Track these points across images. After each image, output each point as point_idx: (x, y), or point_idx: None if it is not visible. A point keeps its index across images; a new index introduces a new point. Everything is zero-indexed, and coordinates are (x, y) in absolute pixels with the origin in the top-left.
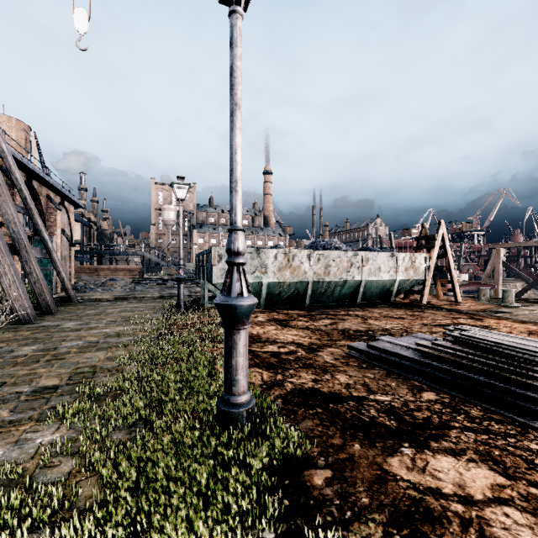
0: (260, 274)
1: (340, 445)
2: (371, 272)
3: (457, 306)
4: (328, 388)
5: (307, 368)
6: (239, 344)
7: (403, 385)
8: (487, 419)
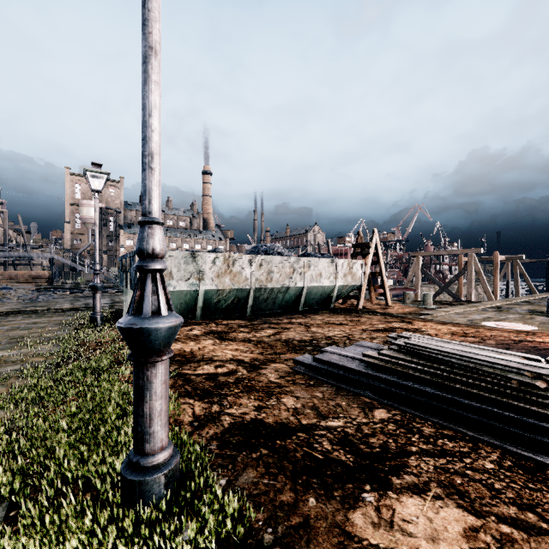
0: (195, 281)
1: (292, 504)
2: (313, 278)
3: (388, 309)
4: (273, 418)
5: (249, 392)
6: (154, 382)
7: (354, 403)
8: (440, 437)
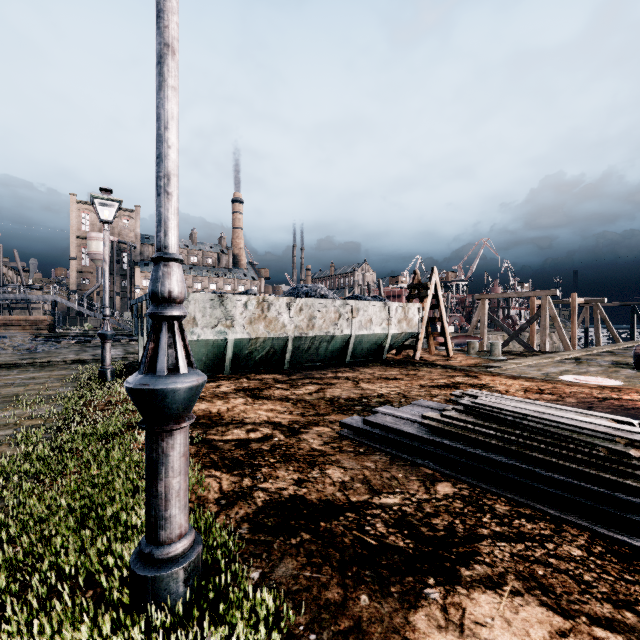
0: (224, 328)
1: (340, 602)
2: (362, 325)
3: (449, 361)
4: (317, 494)
5: (287, 462)
6: (171, 455)
7: (413, 475)
8: (516, 517)
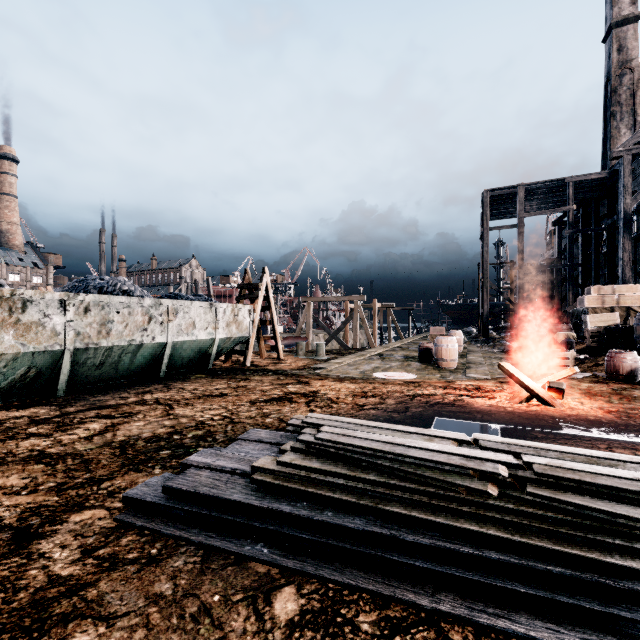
0: None
1: None
2: (183, 330)
3: (280, 365)
4: None
5: None
6: None
7: (237, 590)
8: (388, 635)
